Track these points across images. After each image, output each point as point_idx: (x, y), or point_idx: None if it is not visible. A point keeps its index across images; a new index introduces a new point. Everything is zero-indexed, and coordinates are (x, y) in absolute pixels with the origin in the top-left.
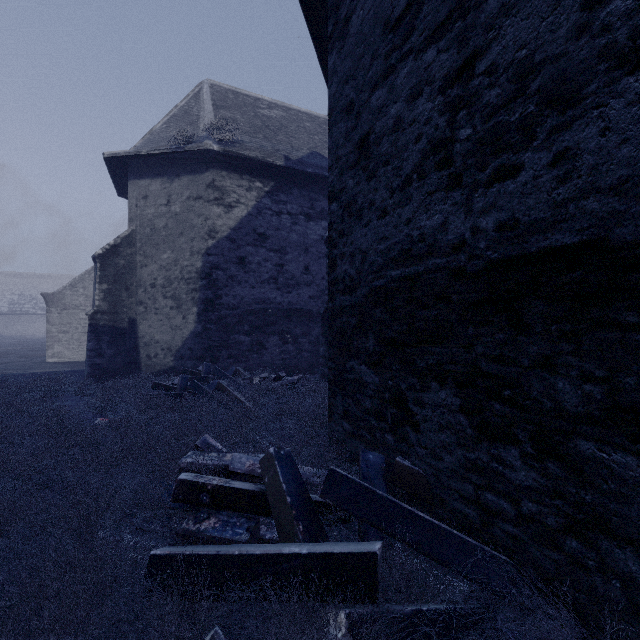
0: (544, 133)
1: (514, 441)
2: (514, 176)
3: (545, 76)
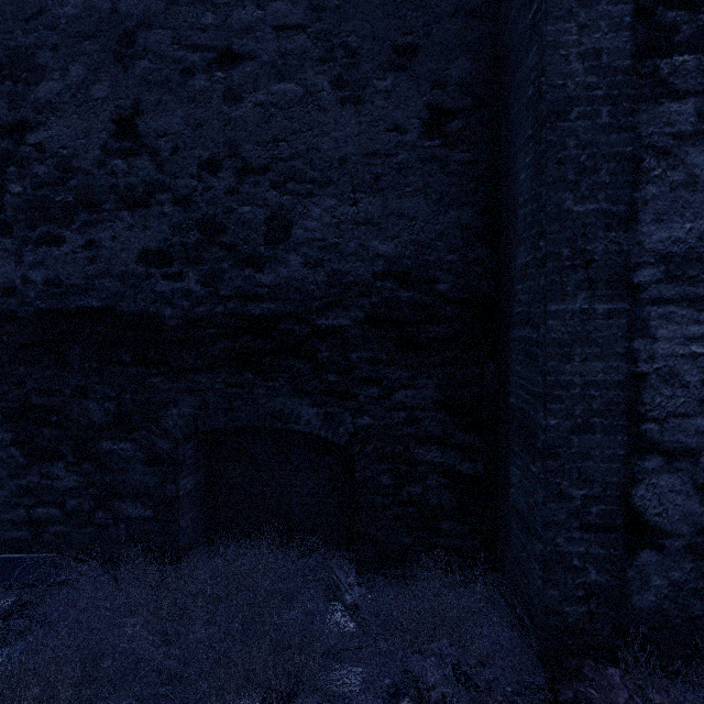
0: (80, 222)
1: (61, 456)
2: (59, 245)
3: (80, 181)
